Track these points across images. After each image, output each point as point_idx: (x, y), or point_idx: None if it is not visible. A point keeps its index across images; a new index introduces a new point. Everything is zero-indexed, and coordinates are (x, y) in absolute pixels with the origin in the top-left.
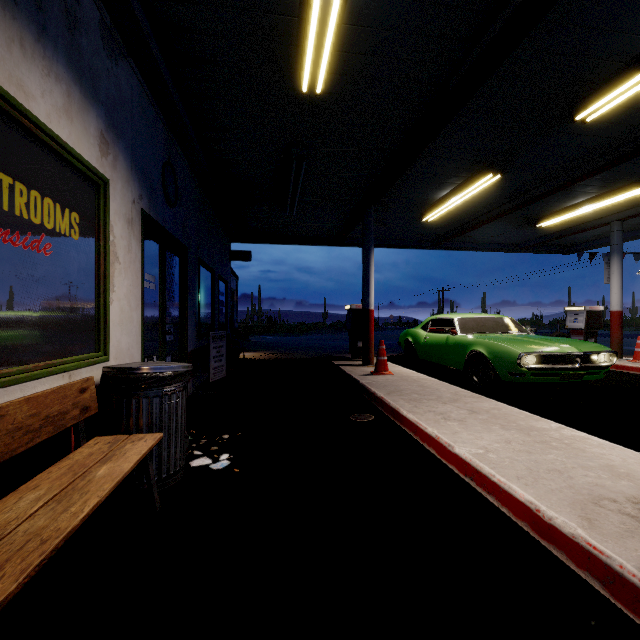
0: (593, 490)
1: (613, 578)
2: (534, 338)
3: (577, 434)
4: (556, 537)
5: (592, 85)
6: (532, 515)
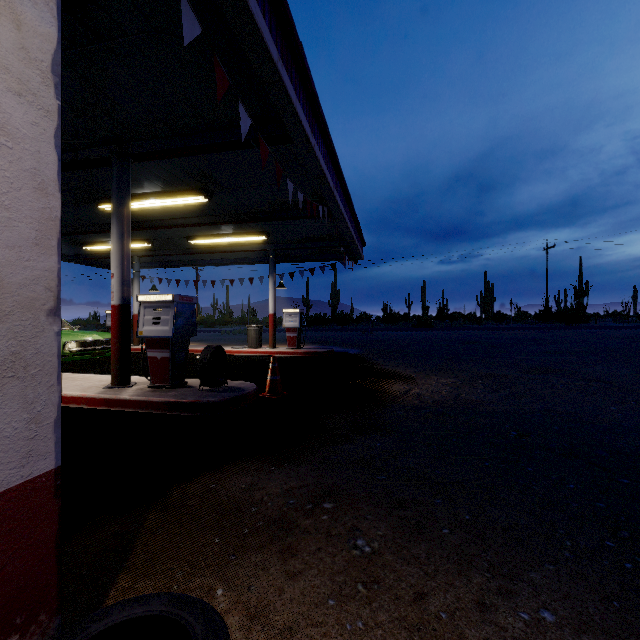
0: (90, 386)
1: (89, 400)
2: (77, 332)
3: (92, 375)
4: (72, 400)
5: (106, 196)
6: (64, 398)
